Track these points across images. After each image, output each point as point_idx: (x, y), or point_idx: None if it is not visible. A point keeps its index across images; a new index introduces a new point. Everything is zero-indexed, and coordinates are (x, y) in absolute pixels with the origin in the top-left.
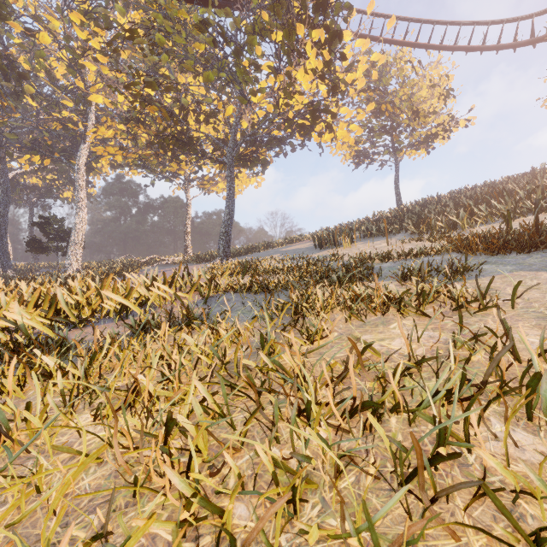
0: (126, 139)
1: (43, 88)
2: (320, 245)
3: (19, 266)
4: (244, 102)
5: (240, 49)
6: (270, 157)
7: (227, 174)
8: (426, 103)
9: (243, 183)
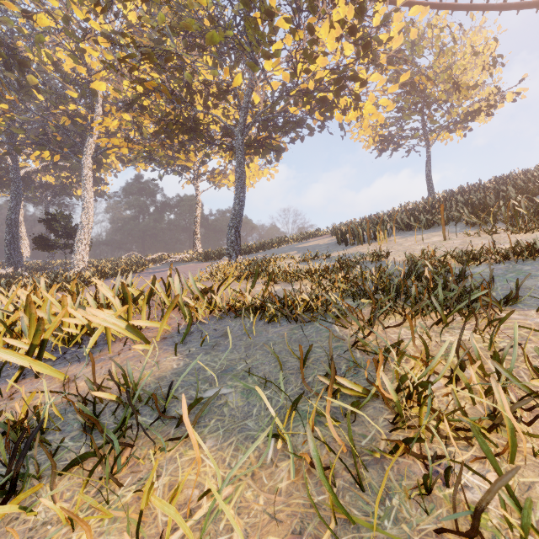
0: (133, 131)
1: (56, 86)
2: (345, 241)
3: (34, 263)
4: (255, 70)
5: (251, 3)
6: (285, 143)
7: (237, 160)
8: (467, 75)
9: (255, 175)
